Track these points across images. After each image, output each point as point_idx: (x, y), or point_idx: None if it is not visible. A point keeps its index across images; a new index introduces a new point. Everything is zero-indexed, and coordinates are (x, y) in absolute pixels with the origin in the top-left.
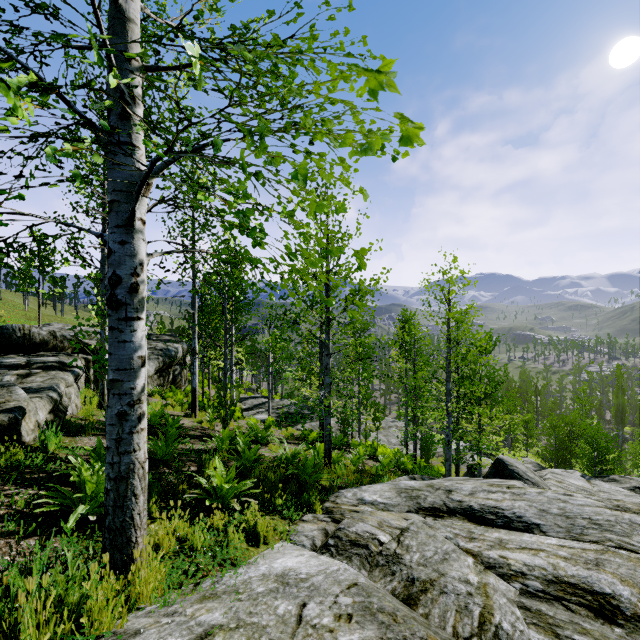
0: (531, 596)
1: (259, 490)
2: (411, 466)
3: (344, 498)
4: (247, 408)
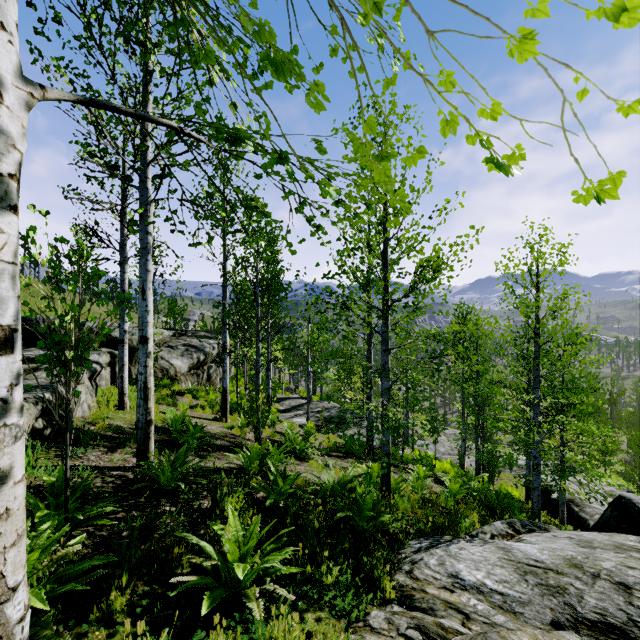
0: None
1: (296, 567)
2: (483, 492)
3: (425, 568)
4: (284, 409)
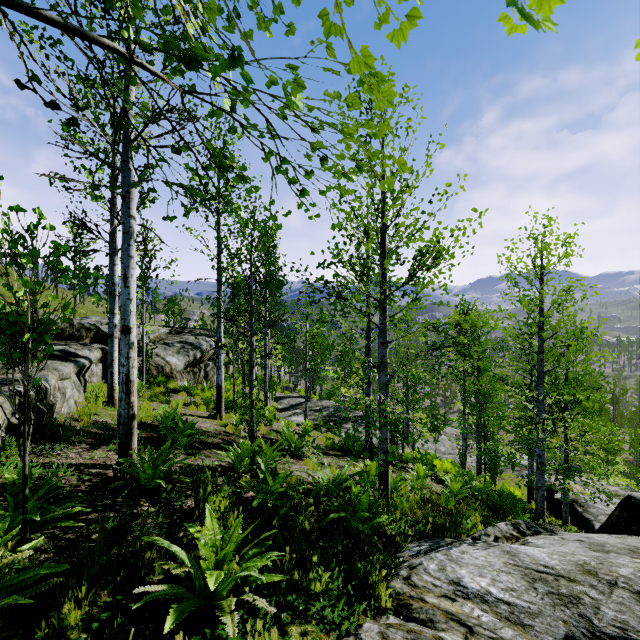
0: None
1: (280, 575)
2: (485, 492)
3: (424, 574)
4: (283, 408)
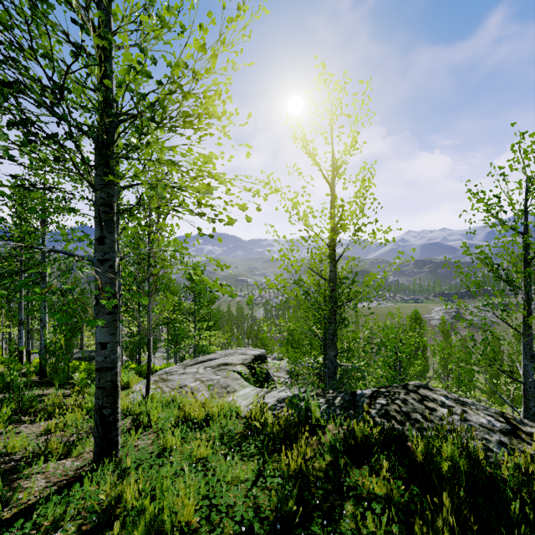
0: (214, 368)
1: None
2: None
3: (158, 373)
4: None
